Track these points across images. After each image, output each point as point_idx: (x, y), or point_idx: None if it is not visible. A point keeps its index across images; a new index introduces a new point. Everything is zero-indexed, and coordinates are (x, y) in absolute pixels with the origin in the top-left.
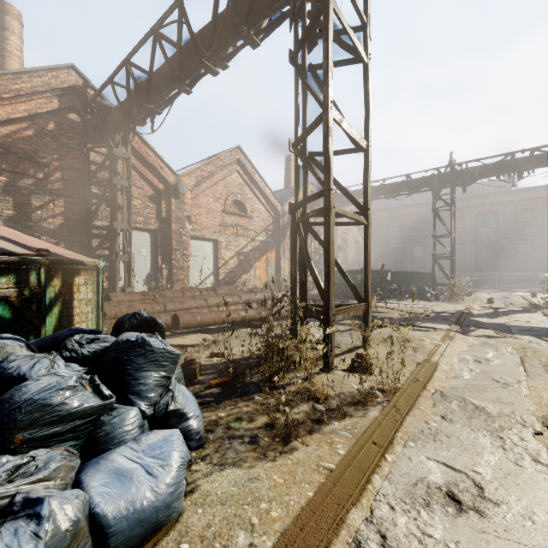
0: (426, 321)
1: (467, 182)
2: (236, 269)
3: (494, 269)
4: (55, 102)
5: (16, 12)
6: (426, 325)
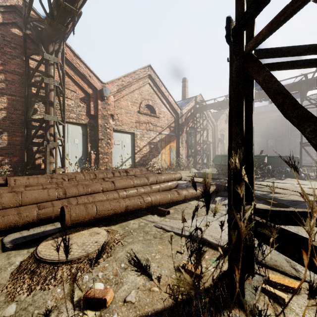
0: None
1: None
2: (148, 154)
3: None
4: None
5: None
6: None
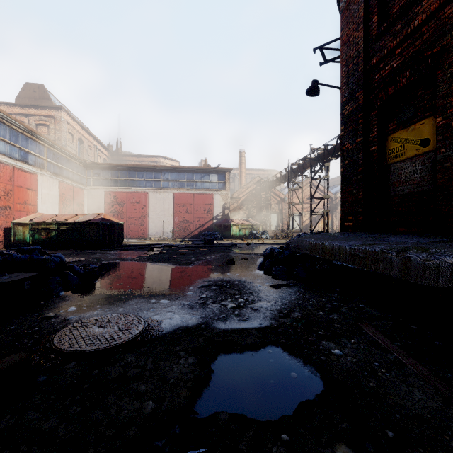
0: None
1: None
2: (309, 224)
3: None
4: (254, 186)
5: (244, 150)
6: None
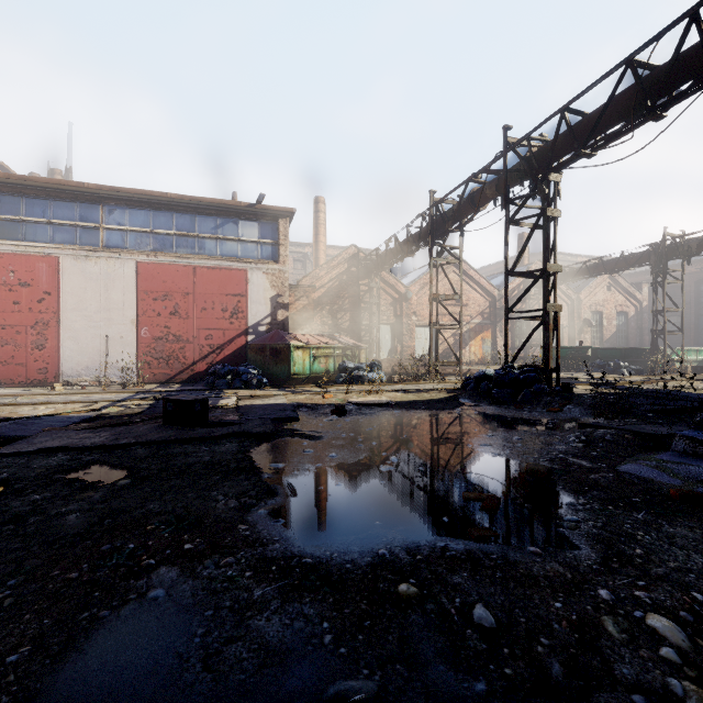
0: None
1: (684, 256)
2: (452, 346)
3: None
4: (346, 265)
5: (323, 199)
6: None
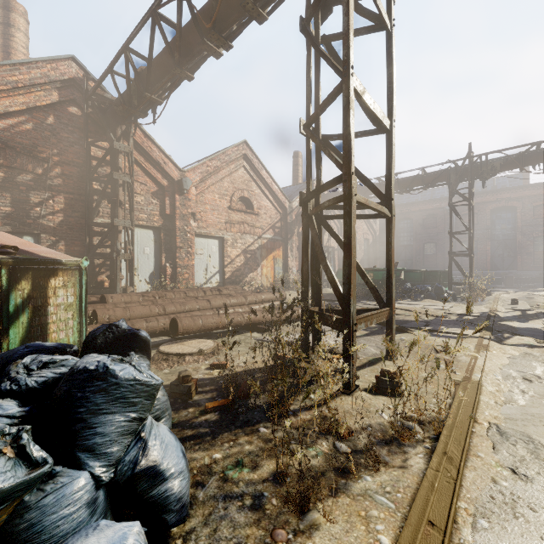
0: (451, 325)
1: (488, 175)
2: (243, 267)
3: (511, 267)
4: (54, 95)
5: (22, 9)
6: (452, 331)
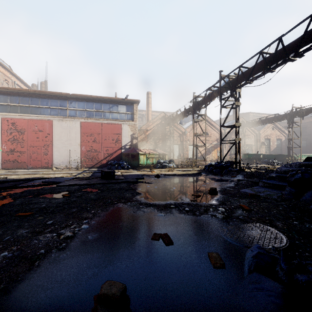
0: None
1: (300, 116)
2: (204, 154)
3: None
4: (160, 120)
5: (150, 92)
6: None
